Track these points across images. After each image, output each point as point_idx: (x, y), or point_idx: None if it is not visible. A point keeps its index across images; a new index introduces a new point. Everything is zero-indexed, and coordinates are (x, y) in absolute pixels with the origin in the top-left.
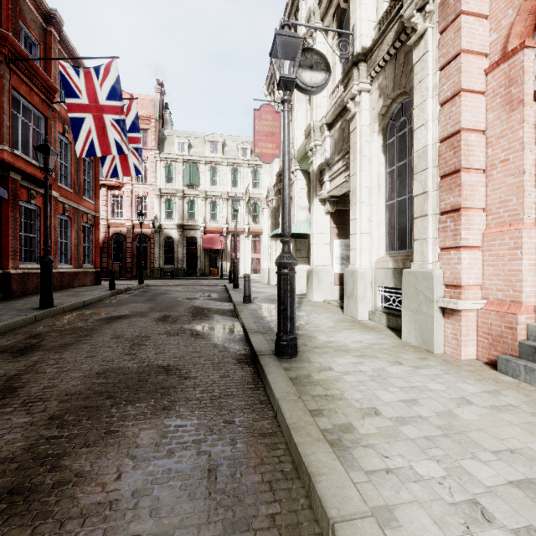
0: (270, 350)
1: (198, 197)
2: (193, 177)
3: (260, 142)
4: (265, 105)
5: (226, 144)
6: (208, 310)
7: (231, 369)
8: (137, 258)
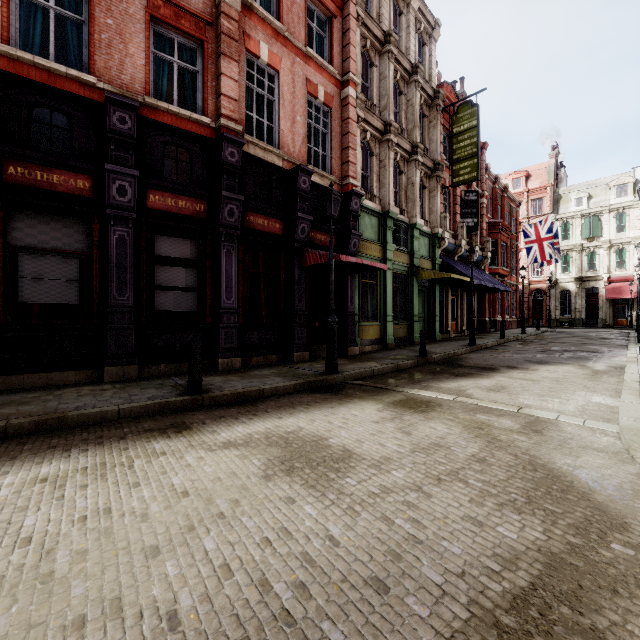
0: (635, 342)
1: (600, 247)
2: (593, 230)
3: None
4: None
5: (639, 181)
6: (610, 338)
7: (617, 345)
8: (532, 310)
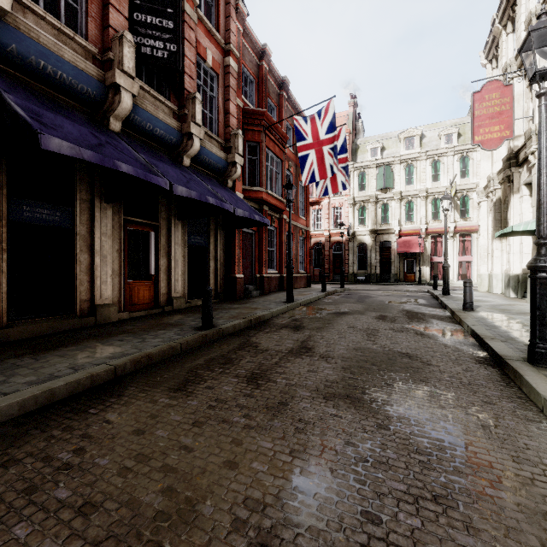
0: (518, 357)
1: (392, 199)
2: (386, 180)
3: (482, 128)
4: (489, 82)
5: (424, 135)
6: (422, 314)
7: (472, 367)
8: (333, 264)
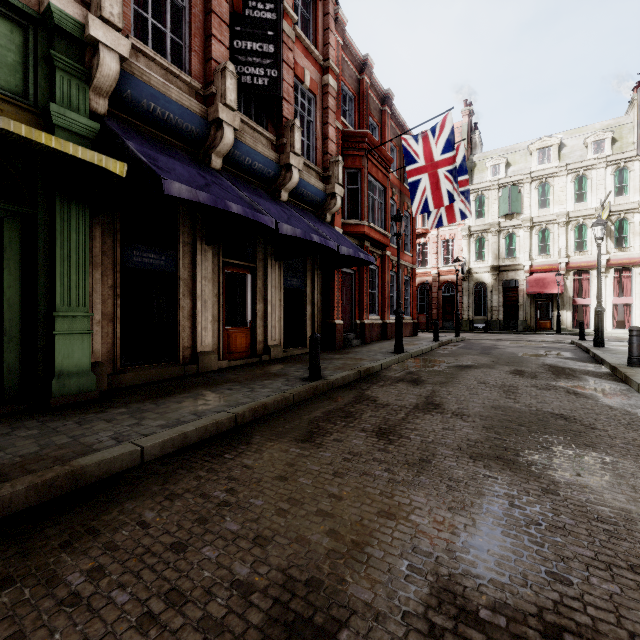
0: None
1: (520, 227)
2: (512, 204)
3: None
4: None
5: (564, 145)
6: (571, 370)
7: None
8: (443, 308)
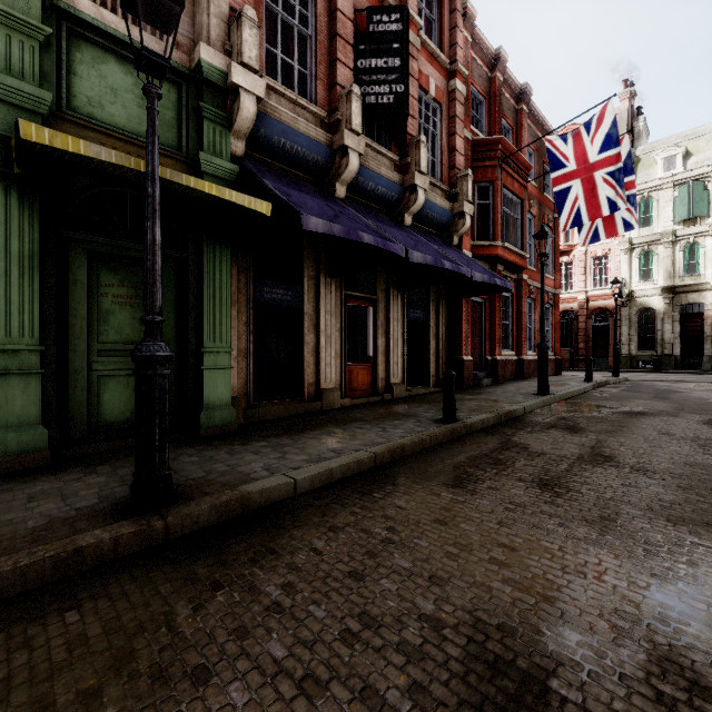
0: None
1: (706, 235)
2: (694, 206)
3: None
4: None
5: None
6: None
7: None
8: (593, 342)
